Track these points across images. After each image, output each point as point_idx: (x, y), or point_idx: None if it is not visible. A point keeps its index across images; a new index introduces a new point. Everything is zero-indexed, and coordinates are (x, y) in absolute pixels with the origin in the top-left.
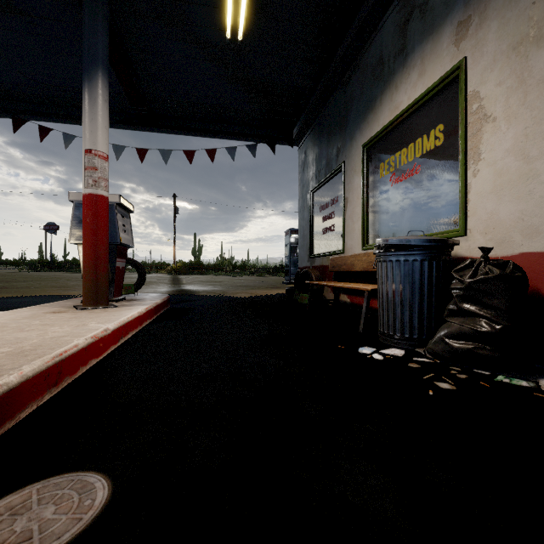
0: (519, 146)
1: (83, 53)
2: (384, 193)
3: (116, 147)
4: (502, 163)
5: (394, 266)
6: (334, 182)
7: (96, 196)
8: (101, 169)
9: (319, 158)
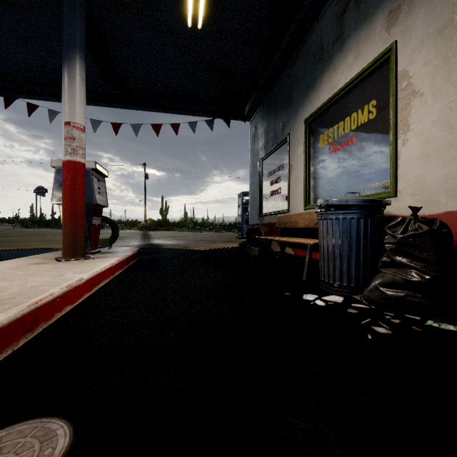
0: (444, 118)
1: (63, 38)
2: (324, 160)
3: (93, 121)
4: (429, 133)
5: (334, 223)
6: (280, 151)
7: (74, 163)
8: (79, 139)
9: (267, 131)
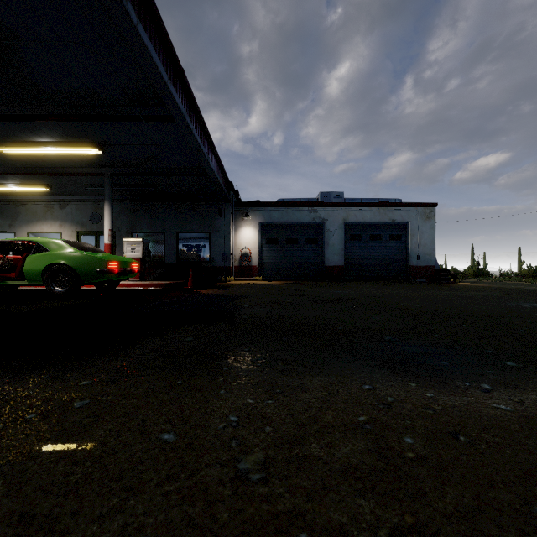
0: None
1: None
2: None
3: None
4: None
5: None
6: (6, 235)
7: None
8: None
9: None
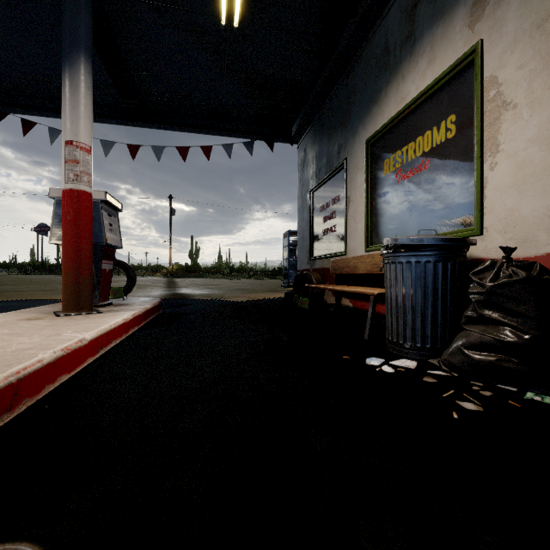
0: (545, 135)
1: (63, 35)
2: (389, 191)
3: (105, 143)
4: (524, 154)
5: (405, 268)
6: (335, 180)
7: (78, 192)
8: (83, 162)
9: (319, 156)
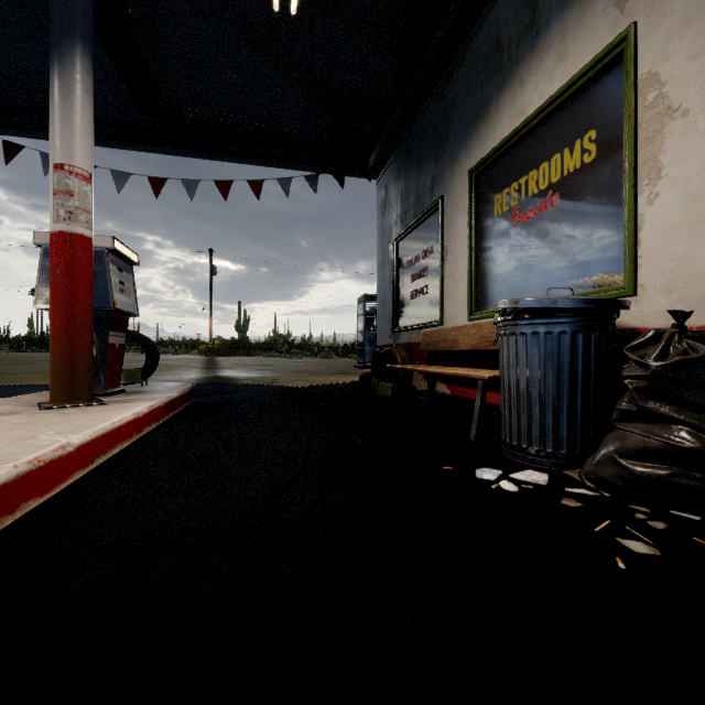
0: None
1: (51, 16)
2: (502, 237)
3: (118, 174)
4: (700, 180)
5: (530, 341)
6: (427, 226)
7: (71, 236)
8: (80, 195)
9: (405, 194)
